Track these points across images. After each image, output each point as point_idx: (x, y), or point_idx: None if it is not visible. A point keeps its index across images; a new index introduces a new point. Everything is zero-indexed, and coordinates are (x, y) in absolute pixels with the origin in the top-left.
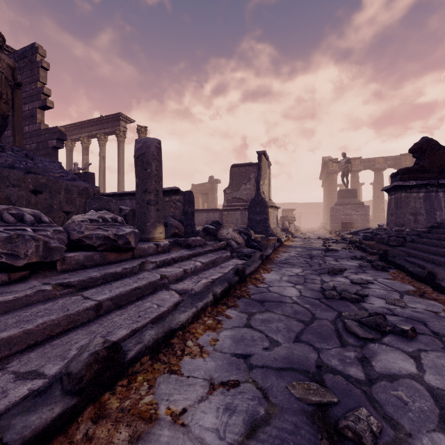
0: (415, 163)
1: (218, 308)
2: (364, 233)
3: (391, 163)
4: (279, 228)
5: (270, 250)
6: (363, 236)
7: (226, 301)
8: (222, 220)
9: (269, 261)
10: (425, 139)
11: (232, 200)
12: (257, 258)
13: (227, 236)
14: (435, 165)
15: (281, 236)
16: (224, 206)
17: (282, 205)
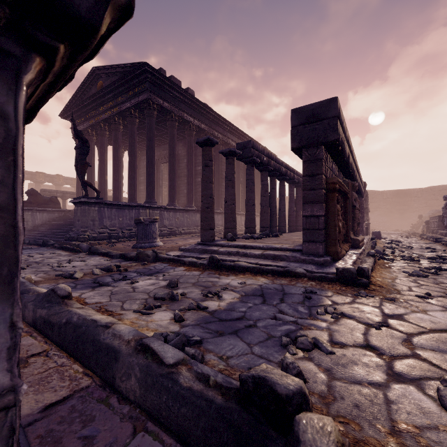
0: (28, 198)
1: None
2: None
3: (29, 176)
4: None
5: None
6: None
7: None
8: None
9: None
10: (32, 189)
11: None
12: None
13: None
14: (36, 201)
15: None
16: None
17: None
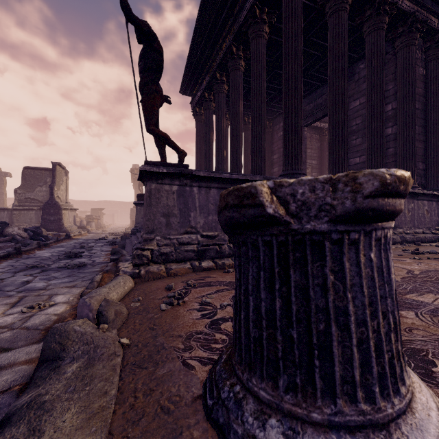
0: None
1: (1, 260)
2: None
3: None
4: (75, 226)
5: (51, 241)
6: None
7: (6, 259)
8: (12, 219)
9: (47, 246)
10: None
11: (25, 200)
12: (35, 244)
13: (13, 233)
14: None
15: (75, 232)
16: (14, 205)
17: (98, 202)
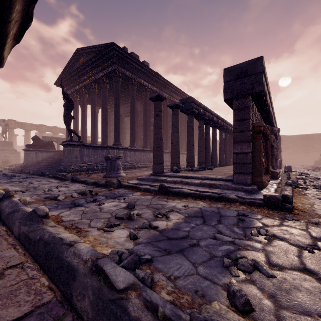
0: (33, 142)
1: None
2: (16, 166)
3: (35, 127)
4: None
5: None
6: (15, 167)
7: None
8: None
9: None
10: (36, 136)
11: None
12: None
13: None
14: (38, 144)
15: None
16: None
17: None
